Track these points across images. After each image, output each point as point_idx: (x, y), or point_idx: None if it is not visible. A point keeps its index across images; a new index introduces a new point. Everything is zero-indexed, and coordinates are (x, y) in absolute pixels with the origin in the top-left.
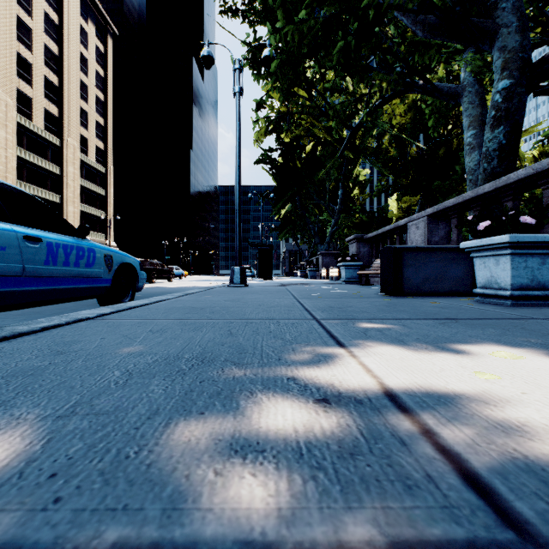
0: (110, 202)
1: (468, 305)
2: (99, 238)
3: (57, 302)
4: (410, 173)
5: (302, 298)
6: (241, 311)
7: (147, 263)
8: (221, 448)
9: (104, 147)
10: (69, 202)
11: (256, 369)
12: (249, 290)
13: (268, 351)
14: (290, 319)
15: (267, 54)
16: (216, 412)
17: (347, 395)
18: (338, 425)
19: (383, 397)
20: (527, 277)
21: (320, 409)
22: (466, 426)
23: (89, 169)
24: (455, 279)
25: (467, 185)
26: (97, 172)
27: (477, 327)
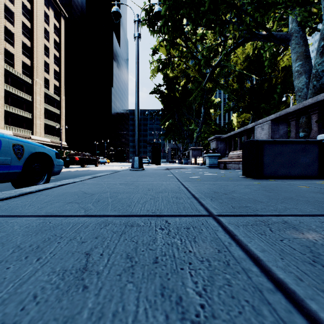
0: (62, 118)
1: None
2: (55, 139)
3: None
4: (246, 99)
5: (185, 181)
6: (128, 199)
7: (81, 155)
8: None
9: (59, 84)
10: (37, 118)
11: None
12: (143, 173)
13: None
14: (181, 215)
15: (157, 10)
16: None
17: None
18: None
19: None
20: None
21: None
22: None
23: (50, 98)
24: (304, 165)
25: (297, 99)
26: (54, 100)
27: None
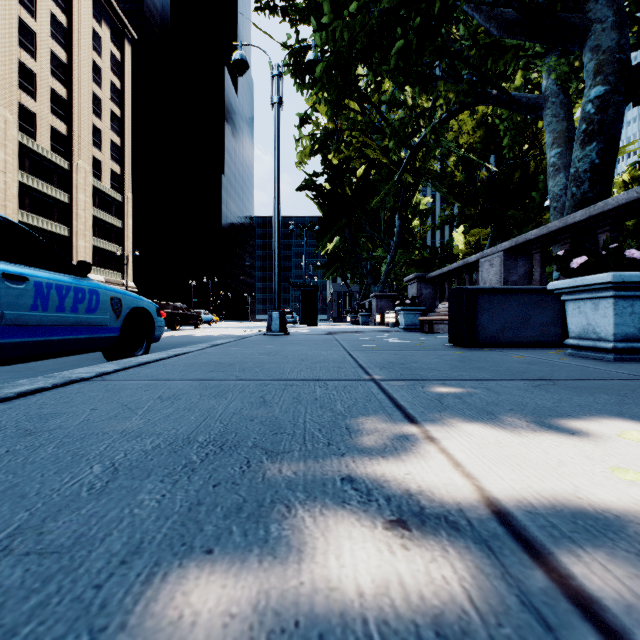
0: (127, 236)
1: (561, 360)
2: (114, 277)
3: (50, 357)
4: (479, 201)
5: (354, 351)
6: (279, 369)
7: (169, 307)
8: (233, 637)
9: (120, 171)
10: (80, 236)
11: (296, 461)
12: (289, 340)
13: (312, 430)
14: (341, 380)
15: (311, 58)
16: (232, 548)
17: (434, 513)
18: (428, 578)
19: (489, 516)
20: (634, 325)
21: (395, 542)
22: (638, 582)
23: (103, 197)
24: (540, 327)
25: (551, 214)
26: (112, 201)
27: (583, 391)
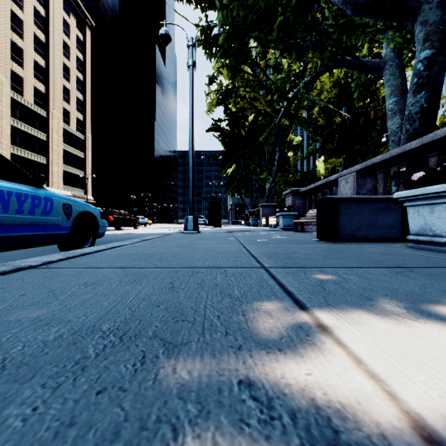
0: (88, 164)
1: (406, 251)
2: (79, 193)
3: (11, 249)
4: (335, 139)
5: (247, 244)
6: (189, 258)
7: (116, 213)
8: None
9: (83, 118)
10: (54, 164)
11: (192, 356)
12: (200, 236)
13: (212, 316)
14: (237, 267)
15: (216, 32)
16: None
17: (352, 441)
18: None
19: None
20: None
21: None
22: None
23: (71, 136)
24: (385, 226)
25: (390, 145)
26: (77, 139)
27: (439, 278)
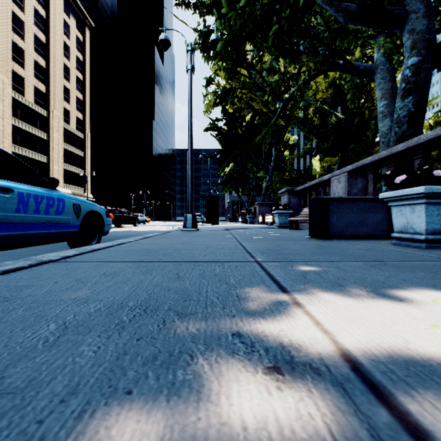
0: (87, 162)
1: (388, 248)
2: (78, 191)
3: (29, 245)
4: (330, 138)
5: (243, 241)
6: (190, 254)
7: (116, 211)
8: None
9: (82, 117)
10: (55, 162)
11: (199, 321)
12: (199, 234)
13: (212, 297)
14: (234, 261)
15: (214, 38)
16: (147, 389)
17: (301, 361)
18: (297, 414)
19: (343, 364)
20: (440, 223)
21: (272, 384)
22: None
23: (71, 135)
24: (373, 224)
25: (381, 146)
26: (77, 138)
27: (406, 269)
